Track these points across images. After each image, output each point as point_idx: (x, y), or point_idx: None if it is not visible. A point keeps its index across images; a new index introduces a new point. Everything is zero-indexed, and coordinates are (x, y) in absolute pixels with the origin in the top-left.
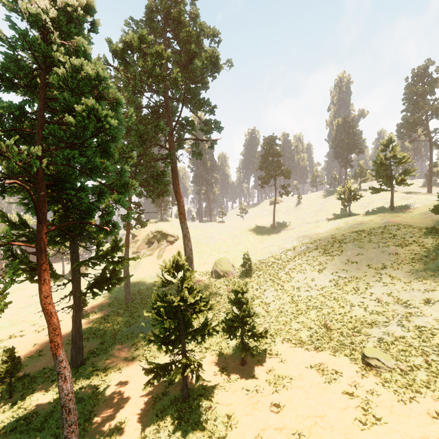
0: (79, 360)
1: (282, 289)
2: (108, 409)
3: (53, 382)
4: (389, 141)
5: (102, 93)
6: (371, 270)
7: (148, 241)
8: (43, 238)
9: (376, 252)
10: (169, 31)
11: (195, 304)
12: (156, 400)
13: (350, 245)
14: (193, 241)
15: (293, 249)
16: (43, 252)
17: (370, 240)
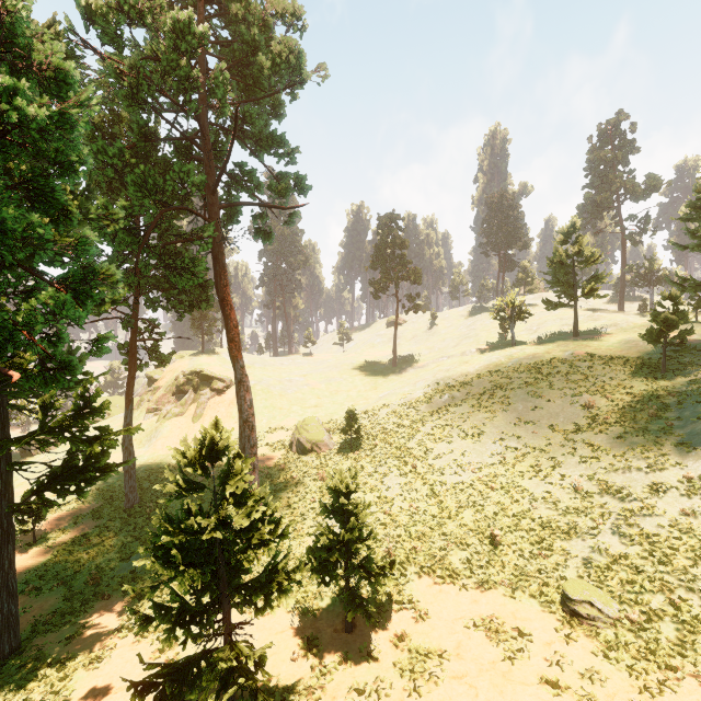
0: (8, 646)
1: (415, 472)
2: None
3: None
4: (572, 229)
5: (27, 59)
6: (557, 435)
7: (177, 390)
8: None
9: (562, 405)
10: (210, 2)
11: (251, 528)
12: None
13: (521, 394)
14: (258, 389)
15: (429, 400)
16: None
17: (550, 384)
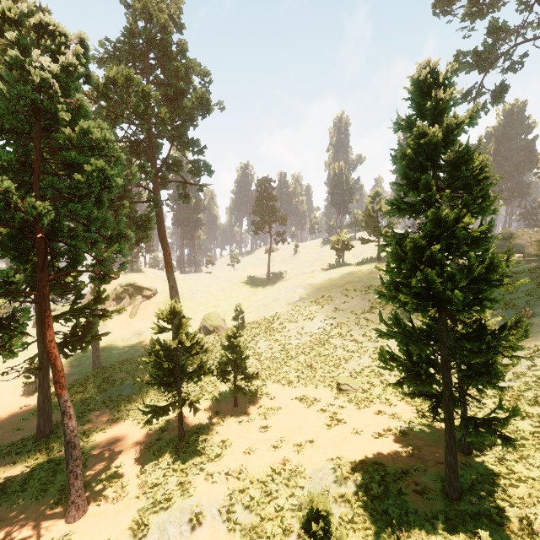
0: (49, 429)
1: (275, 339)
2: (99, 461)
3: (19, 454)
4: (376, 194)
5: (99, 145)
6: (353, 316)
7: (116, 297)
8: (46, 286)
9: (359, 300)
10: (153, 59)
11: (191, 347)
12: (151, 444)
13: (339, 294)
14: None
15: (287, 300)
16: (46, 299)
17: (355, 289)
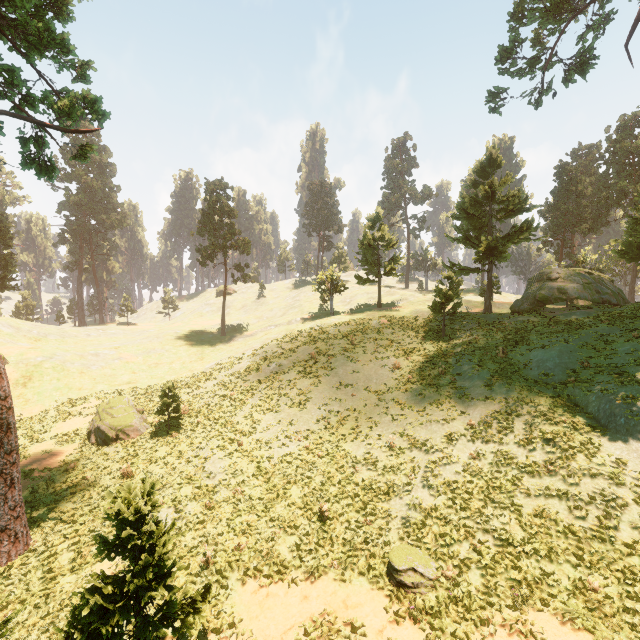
0: None
1: (241, 450)
2: None
3: None
4: (377, 217)
5: None
6: (372, 396)
7: None
8: None
9: (375, 367)
10: None
11: None
12: None
13: (341, 359)
14: (47, 367)
15: (257, 369)
16: None
17: (364, 349)
